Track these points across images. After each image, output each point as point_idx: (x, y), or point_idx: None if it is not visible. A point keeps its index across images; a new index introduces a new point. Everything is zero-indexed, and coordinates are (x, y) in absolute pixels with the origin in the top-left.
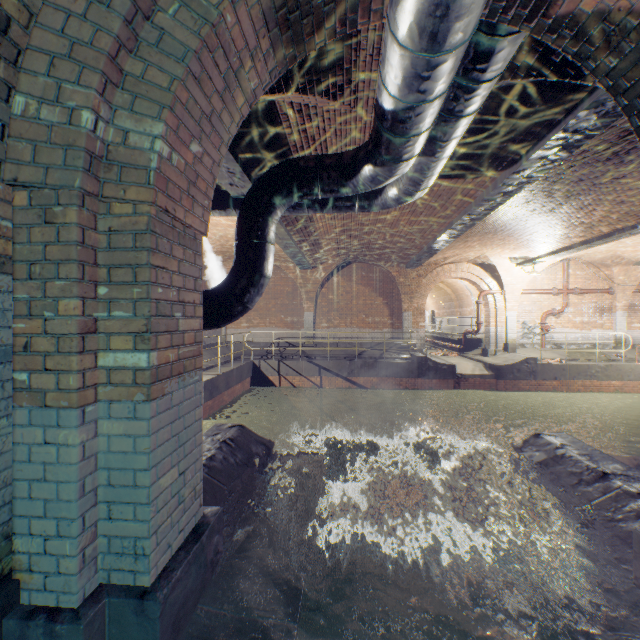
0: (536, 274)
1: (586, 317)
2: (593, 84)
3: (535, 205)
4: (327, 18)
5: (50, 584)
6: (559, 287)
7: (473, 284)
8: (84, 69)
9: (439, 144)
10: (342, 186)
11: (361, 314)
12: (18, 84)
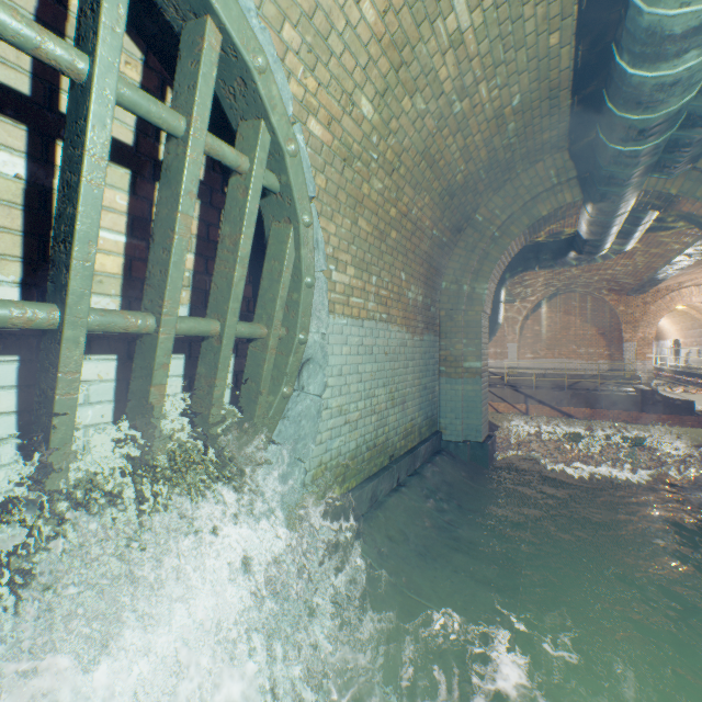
0: None
1: None
2: None
3: None
4: (549, 223)
5: (452, 434)
6: None
7: None
8: (464, 272)
9: (628, 235)
10: (553, 263)
11: (571, 345)
12: (443, 279)
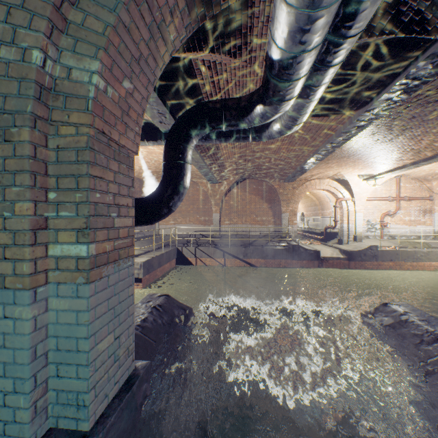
0: (377, 186)
1: (413, 217)
2: (434, 37)
3: (379, 136)
4: None
5: (8, 430)
6: (393, 195)
7: (332, 193)
8: (34, 16)
9: (312, 88)
10: (240, 121)
11: (252, 215)
12: None
